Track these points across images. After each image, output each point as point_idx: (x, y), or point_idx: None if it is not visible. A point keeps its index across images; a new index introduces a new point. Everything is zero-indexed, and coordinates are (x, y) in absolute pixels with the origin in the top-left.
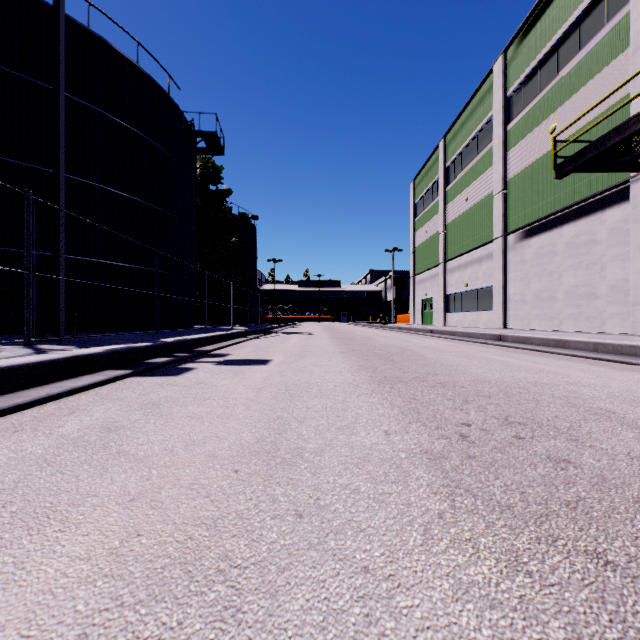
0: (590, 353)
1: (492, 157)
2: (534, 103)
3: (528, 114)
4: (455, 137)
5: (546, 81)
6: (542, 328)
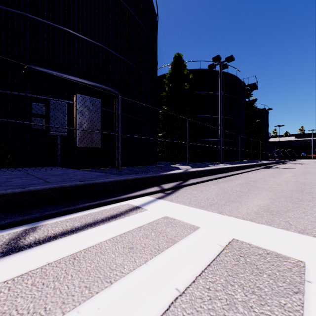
0: None
1: None
2: None
3: None
4: None
5: None
6: None
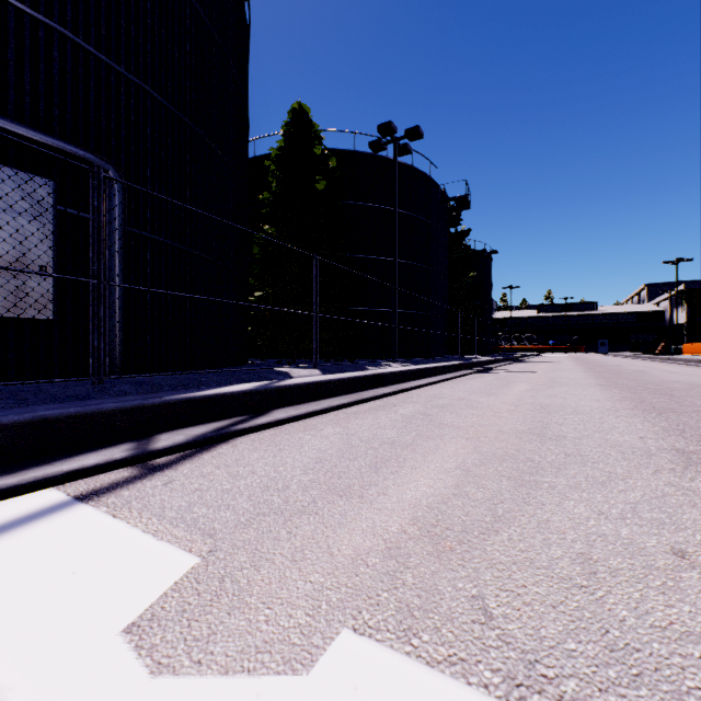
0: None
1: None
2: None
3: None
4: None
5: None
6: None
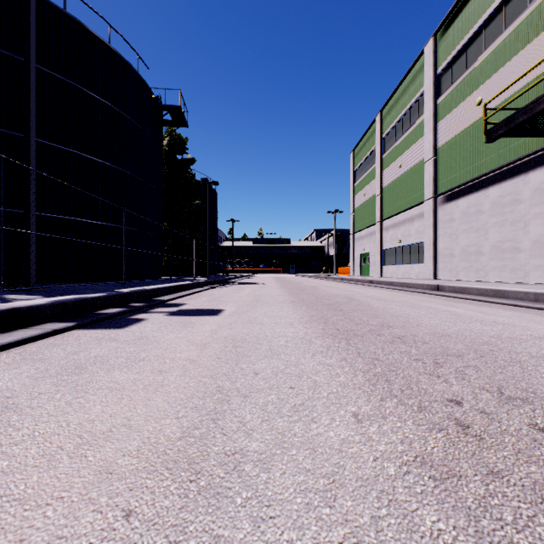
0: (532, 303)
1: (423, 128)
2: (462, 79)
3: (456, 89)
4: (390, 112)
5: (473, 59)
6: (469, 279)
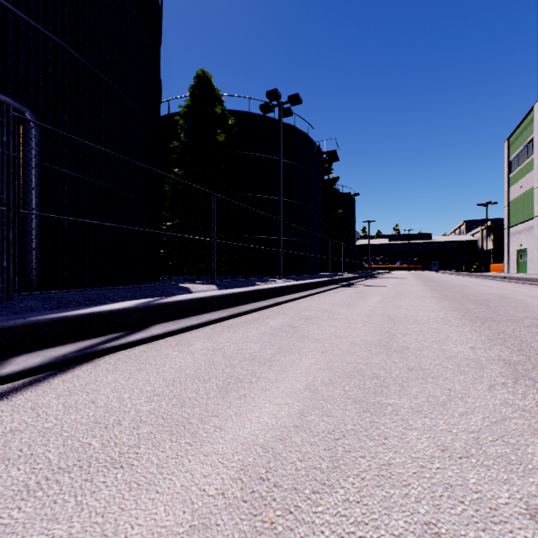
0: None
1: None
2: None
3: None
4: None
5: None
6: None
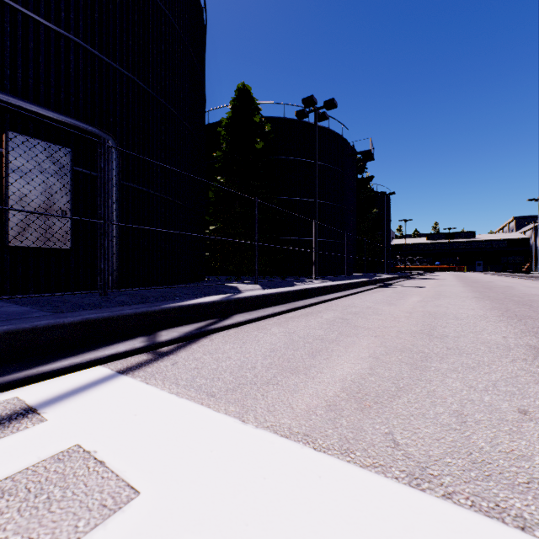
0: None
1: None
2: None
3: None
4: None
5: None
6: None
